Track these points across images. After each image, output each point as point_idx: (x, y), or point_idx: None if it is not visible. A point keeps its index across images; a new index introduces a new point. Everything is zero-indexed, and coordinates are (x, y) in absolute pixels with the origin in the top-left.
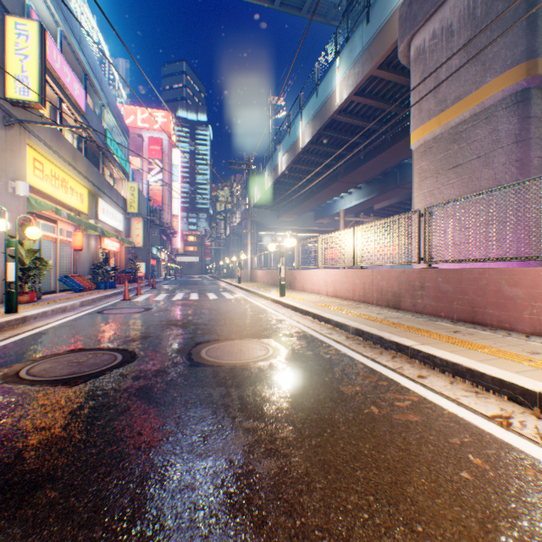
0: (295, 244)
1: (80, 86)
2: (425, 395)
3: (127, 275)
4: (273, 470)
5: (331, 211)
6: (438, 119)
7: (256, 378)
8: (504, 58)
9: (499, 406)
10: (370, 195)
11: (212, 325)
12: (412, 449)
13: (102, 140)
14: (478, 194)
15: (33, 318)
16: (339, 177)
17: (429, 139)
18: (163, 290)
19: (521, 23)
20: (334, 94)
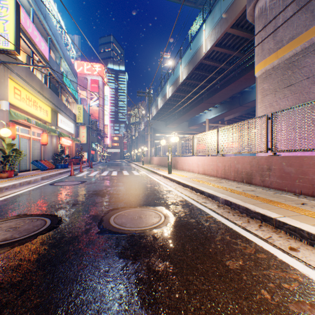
0: (177, 140)
1: (45, 44)
2: (308, 274)
3: (76, 160)
4: None
5: (198, 121)
6: (276, 54)
7: (150, 248)
8: None
9: None
10: (222, 111)
11: (122, 195)
12: None
13: (60, 78)
14: None
15: (4, 188)
16: (204, 100)
17: (269, 68)
18: (97, 169)
19: None
20: (202, 46)
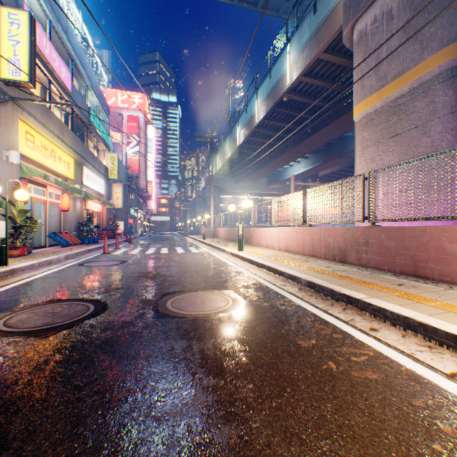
0: (251, 205)
1: (66, 70)
2: (380, 350)
3: (108, 232)
4: (233, 439)
5: (282, 177)
6: (379, 94)
7: (216, 331)
8: (440, 37)
9: (455, 362)
10: (316, 163)
11: (179, 277)
12: (376, 413)
13: (87, 116)
14: (419, 158)
15: (21, 270)
16: (289, 148)
17: (371, 112)
18: (138, 245)
19: (456, 4)
20: (286, 75)
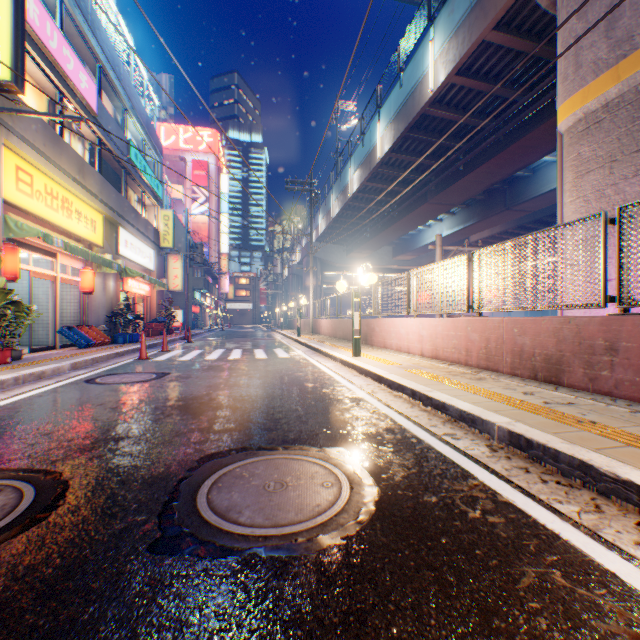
0: (374, 281)
1: (88, 78)
2: None
3: (159, 325)
4: None
5: (415, 244)
6: (615, 72)
7: (308, 632)
8: None
9: None
10: (468, 221)
11: (245, 410)
12: None
13: (124, 153)
14: None
15: None
16: (428, 197)
17: (596, 108)
18: (200, 345)
19: None
20: (427, 78)
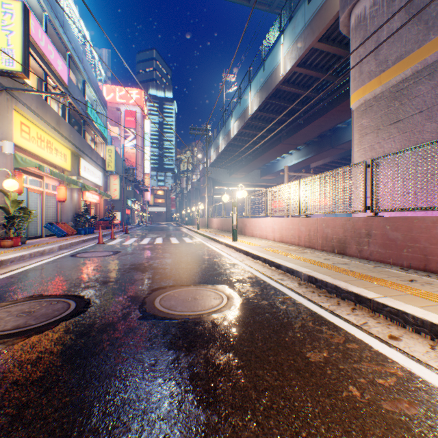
0: (245, 195)
1: (63, 63)
2: (409, 368)
3: (105, 222)
4: None
5: (274, 169)
6: (379, 79)
7: (209, 338)
8: None
9: None
10: (308, 155)
11: (171, 269)
12: None
13: (84, 109)
14: (431, 142)
15: (10, 261)
16: (282, 139)
17: (370, 98)
18: (134, 235)
19: None
20: (279, 67)
